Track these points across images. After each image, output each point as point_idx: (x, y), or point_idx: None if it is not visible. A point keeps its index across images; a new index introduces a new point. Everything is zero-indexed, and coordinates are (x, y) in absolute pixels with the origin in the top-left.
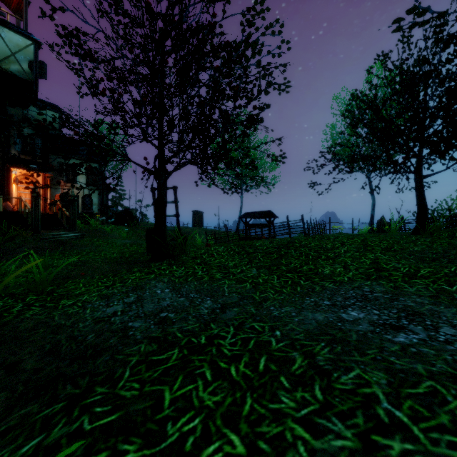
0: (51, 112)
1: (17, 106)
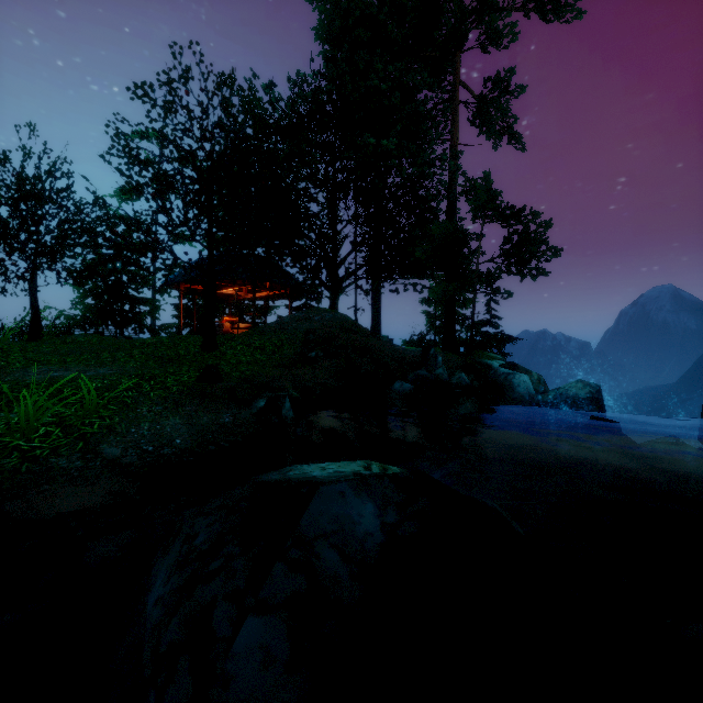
0: None
1: None
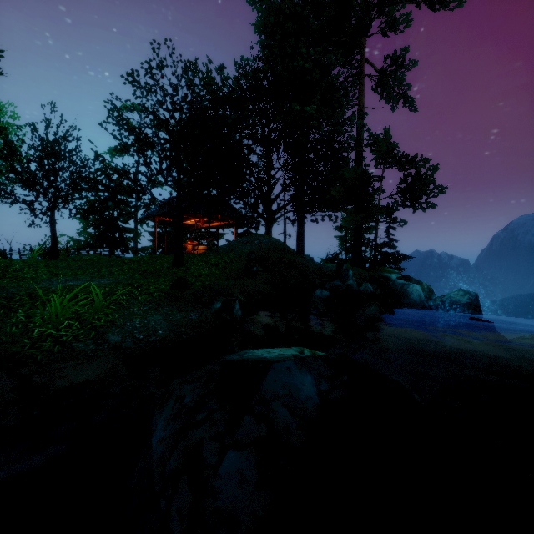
0: None
1: None
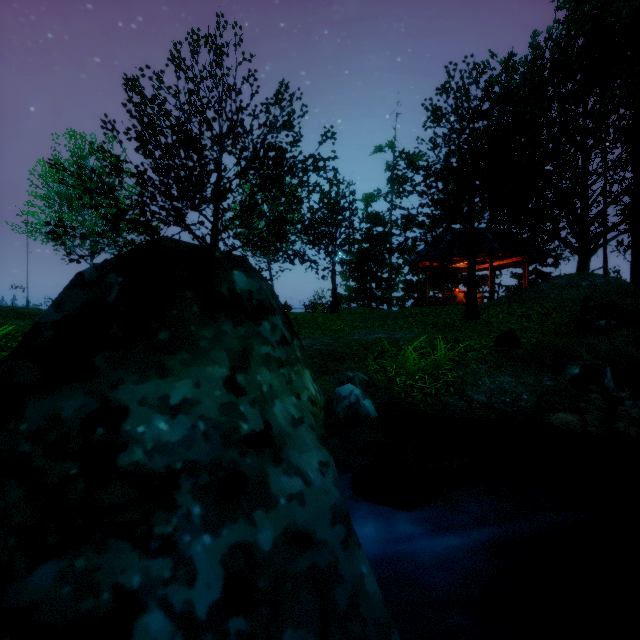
0: None
1: None
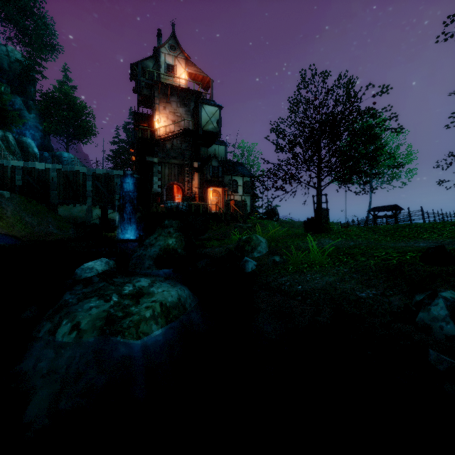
0: (220, 146)
1: (204, 147)
